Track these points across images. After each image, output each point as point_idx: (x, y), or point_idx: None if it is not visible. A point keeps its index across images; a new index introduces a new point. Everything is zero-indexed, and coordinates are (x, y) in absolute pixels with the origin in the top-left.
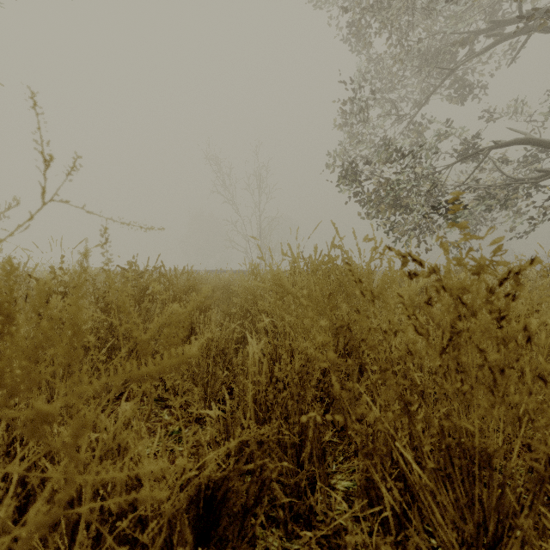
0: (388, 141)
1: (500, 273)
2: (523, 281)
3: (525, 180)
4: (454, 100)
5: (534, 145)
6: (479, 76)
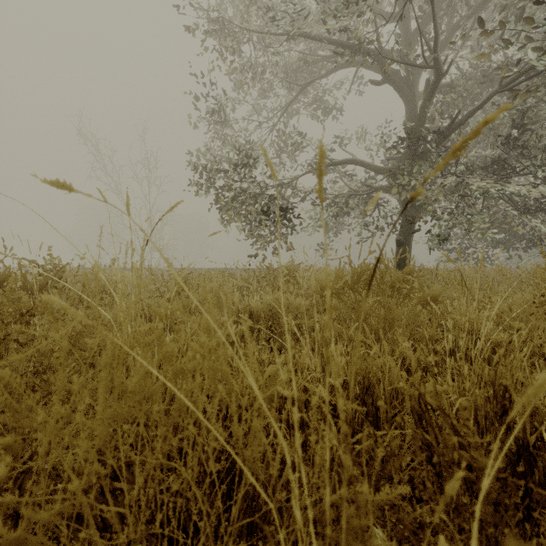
0: (254, 144)
1: (276, 272)
2: (293, 279)
3: (359, 192)
4: (315, 116)
5: (359, 163)
6: (334, 98)
